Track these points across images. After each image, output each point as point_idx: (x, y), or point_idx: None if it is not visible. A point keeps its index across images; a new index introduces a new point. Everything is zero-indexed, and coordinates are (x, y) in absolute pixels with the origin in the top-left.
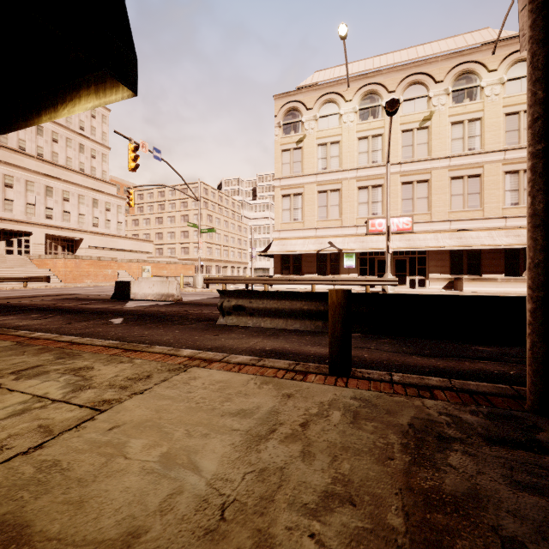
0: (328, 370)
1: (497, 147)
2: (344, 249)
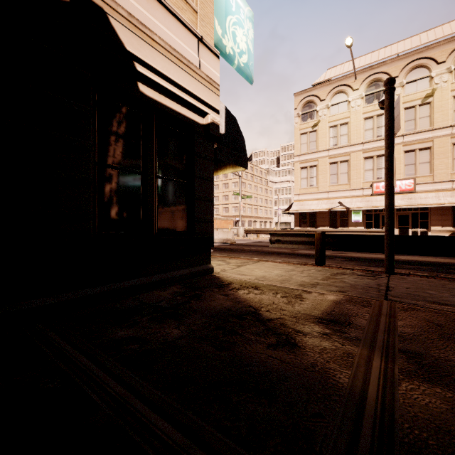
0: (315, 263)
1: None
2: (351, 207)
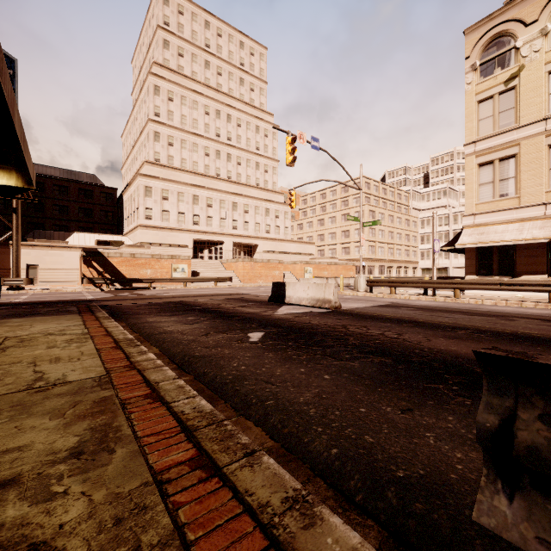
0: None
1: None
2: None
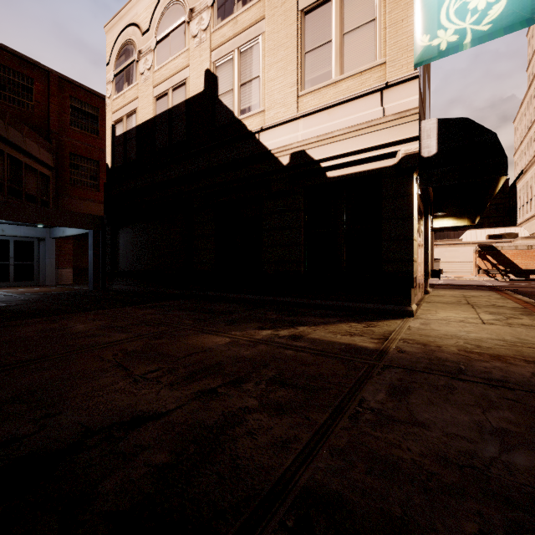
0: None
1: None
2: None
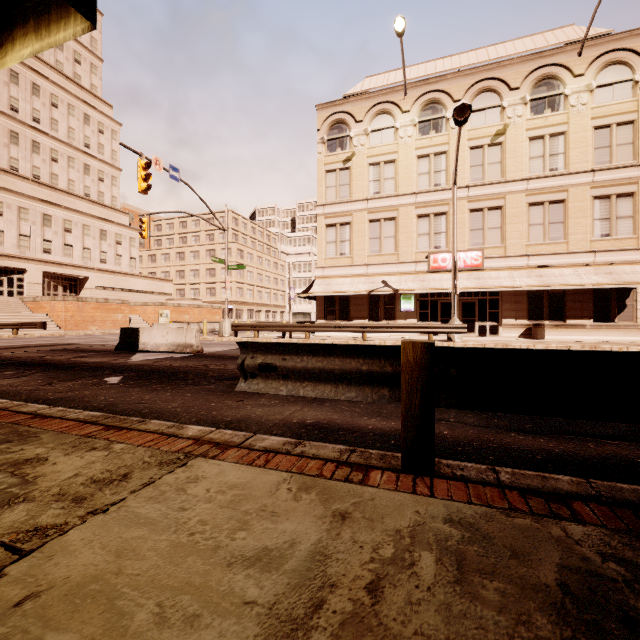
0: (401, 464)
1: (584, 168)
2: (401, 289)
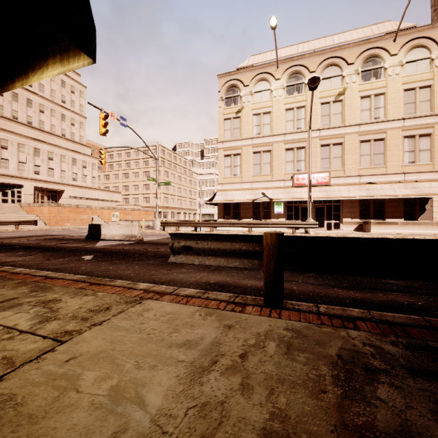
0: (264, 302)
1: (397, 117)
2: (274, 198)
